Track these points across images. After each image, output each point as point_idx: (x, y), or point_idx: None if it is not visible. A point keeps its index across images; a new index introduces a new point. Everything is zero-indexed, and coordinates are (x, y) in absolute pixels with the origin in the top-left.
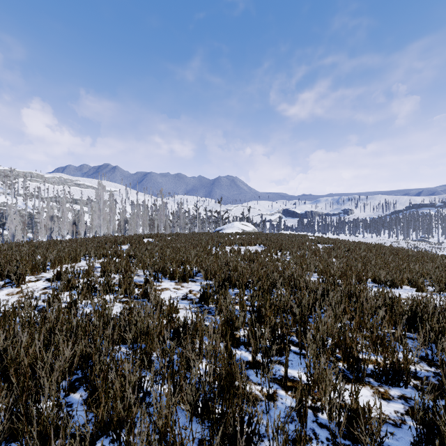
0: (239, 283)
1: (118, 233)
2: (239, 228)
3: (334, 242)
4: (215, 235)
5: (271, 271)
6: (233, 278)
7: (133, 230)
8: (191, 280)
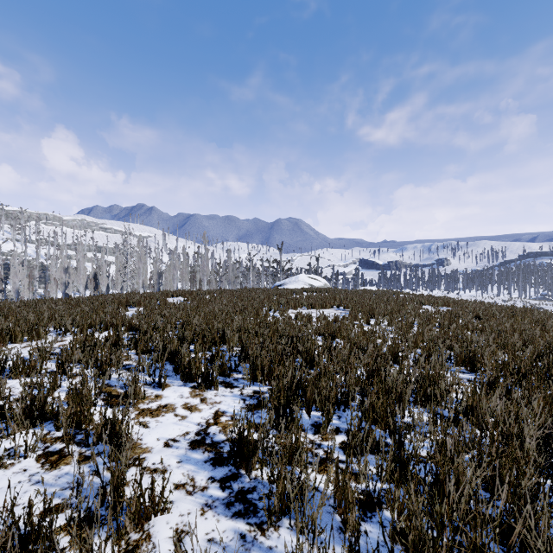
0: (320, 399)
1: (149, 289)
2: (305, 283)
3: (446, 303)
4: (274, 292)
5: (377, 363)
6: (309, 388)
7: (169, 285)
8: (224, 382)
